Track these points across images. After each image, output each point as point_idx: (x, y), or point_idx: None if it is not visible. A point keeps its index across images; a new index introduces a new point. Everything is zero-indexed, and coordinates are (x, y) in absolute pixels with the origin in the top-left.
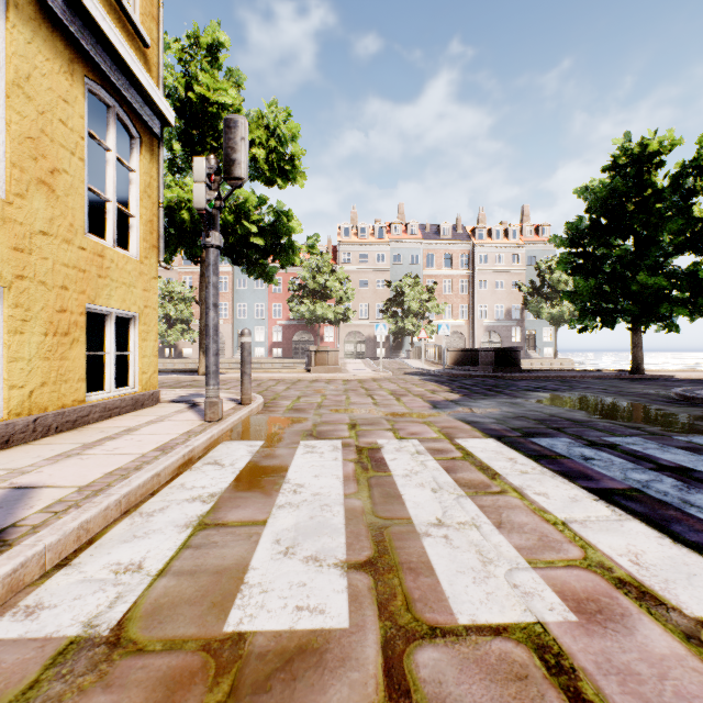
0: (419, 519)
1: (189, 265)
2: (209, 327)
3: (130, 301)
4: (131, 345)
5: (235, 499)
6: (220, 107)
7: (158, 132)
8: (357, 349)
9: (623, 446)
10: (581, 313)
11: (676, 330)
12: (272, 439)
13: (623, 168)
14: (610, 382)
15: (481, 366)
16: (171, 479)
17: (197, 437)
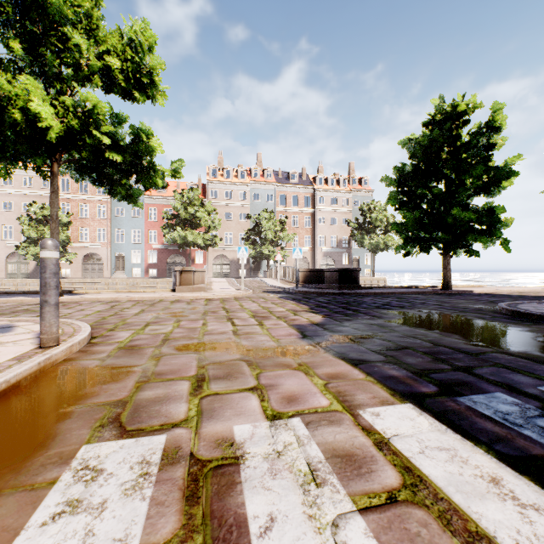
0: None
1: (67, 192)
2: None
3: None
4: None
5: None
6: (65, 3)
7: None
8: (223, 270)
9: None
10: (405, 241)
11: (476, 254)
12: (22, 447)
13: (440, 122)
14: (435, 298)
15: (328, 284)
16: None
17: None
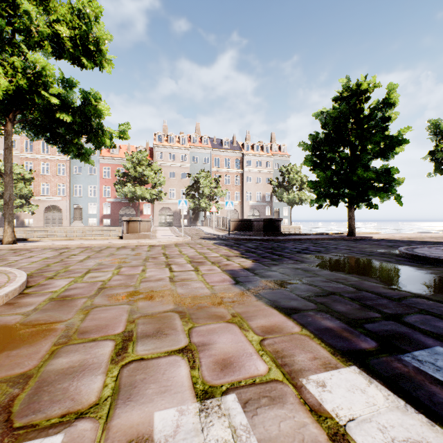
0: None
1: (30, 152)
2: None
3: None
4: None
5: None
6: None
7: None
8: (167, 220)
9: None
10: (318, 196)
11: (375, 207)
12: None
13: (347, 98)
14: (343, 243)
15: (255, 232)
16: None
17: None
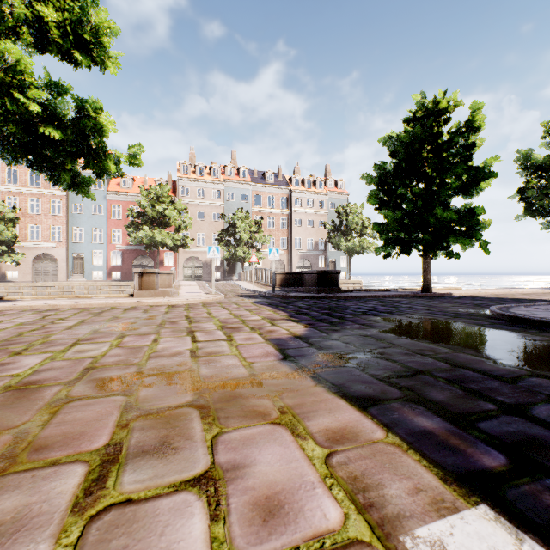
0: None
1: (14, 185)
2: None
3: None
4: None
5: None
6: None
7: None
8: (195, 273)
9: None
10: (386, 242)
11: (456, 256)
12: None
13: (422, 118)
14: (418, 301)
15: (306, 287)
16: None
17: None
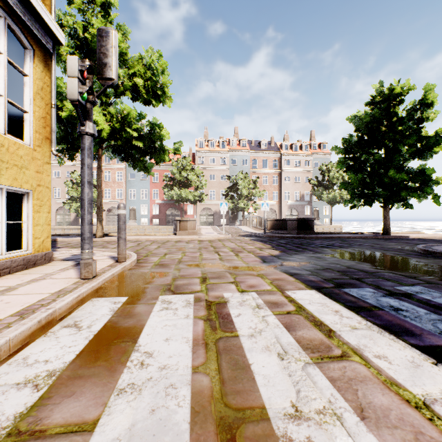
0: (273, 406)
1: (96, 163)
2: (84, 201)
3: (22, 180)
4: (24, 216)
5: (73, 380)
6: None
7: (50, 48)
8: (208, 219)
9: (415, 295)
10: (352, 196)
11: (410, 207)
12: (135, 295)
13: (379, 103)
14: (372, 241)
15: (289, 230)
16: (18, 350)
17: (63, 298)
